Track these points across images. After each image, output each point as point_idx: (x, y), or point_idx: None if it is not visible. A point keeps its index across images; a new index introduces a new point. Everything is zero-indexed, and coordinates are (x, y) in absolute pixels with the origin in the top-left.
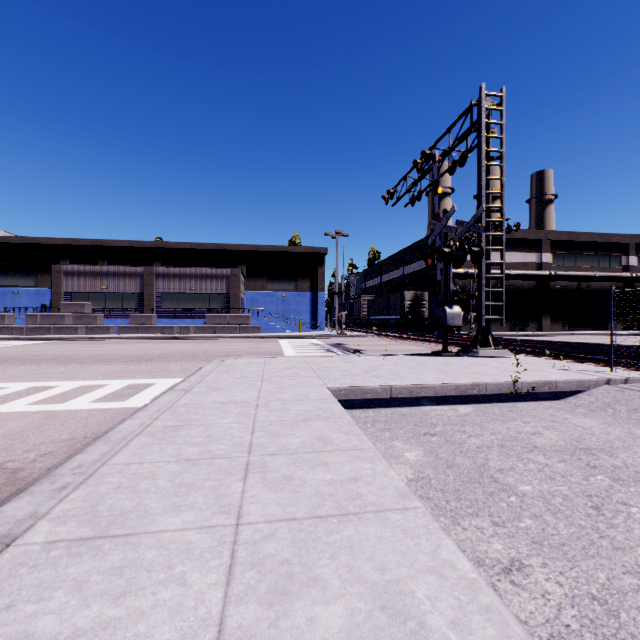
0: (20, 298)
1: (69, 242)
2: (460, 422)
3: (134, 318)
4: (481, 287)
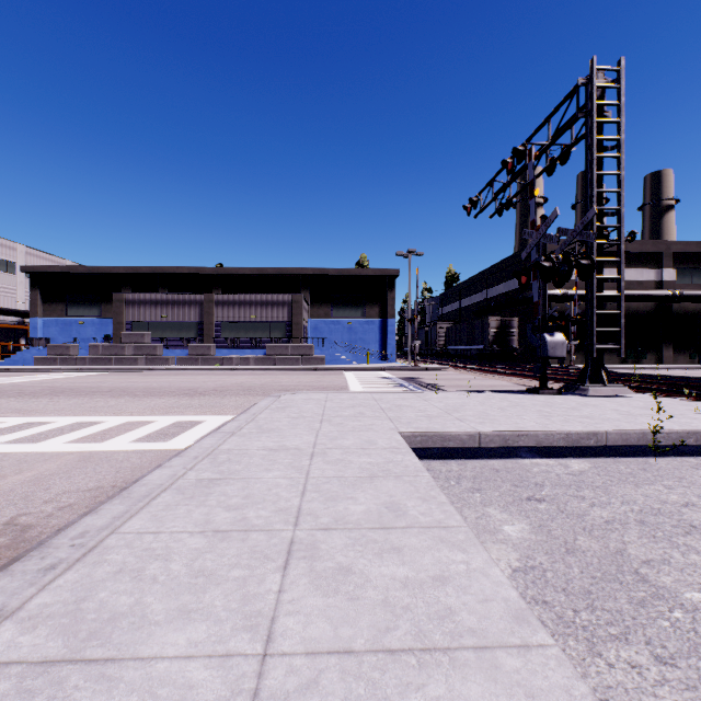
0: (85, 328)
1: (131, 270)
2: (575, 483)
3: (193, 348)
4: (591, 309)
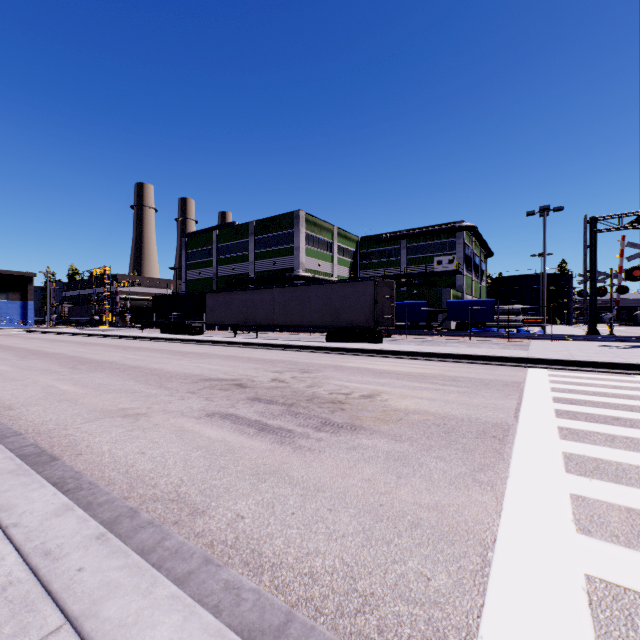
0: None
1: None
2: None
3: None
4: (105, 312)
